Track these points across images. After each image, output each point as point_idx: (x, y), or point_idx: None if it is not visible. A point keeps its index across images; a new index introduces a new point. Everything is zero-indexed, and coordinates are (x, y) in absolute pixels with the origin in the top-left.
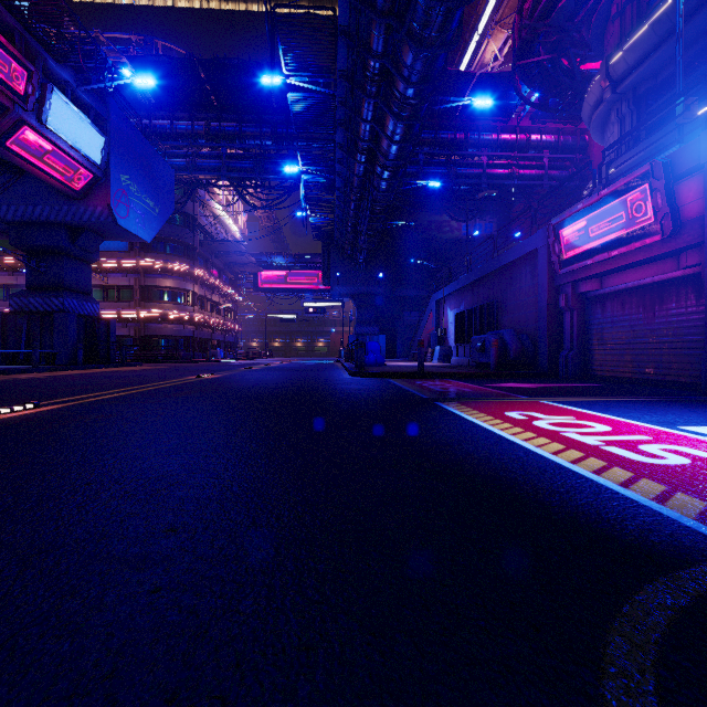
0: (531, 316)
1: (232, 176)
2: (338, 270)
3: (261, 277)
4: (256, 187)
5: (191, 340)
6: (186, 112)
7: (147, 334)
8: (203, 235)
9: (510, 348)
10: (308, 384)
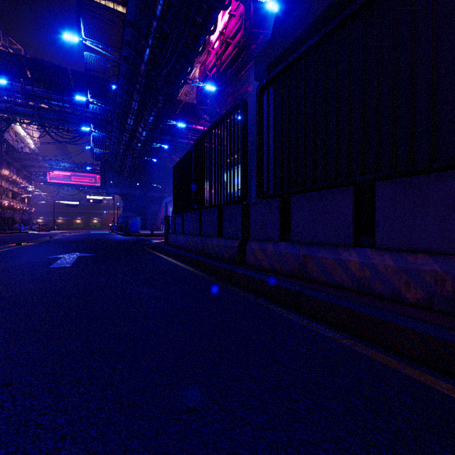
0: None
1: (42, 121)
2: (111, 179)
3: (50, 175)
4: (58, 129)
5: None
6: (6, 76)
7: None
8: (6, 145)
9: None
10: (109, 238)
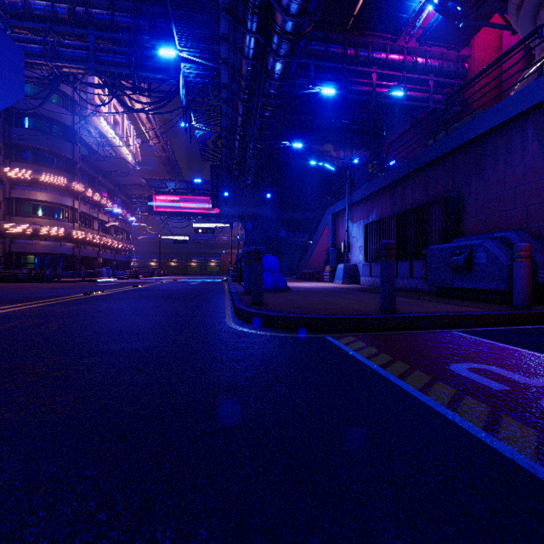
0: (543, 210)
1: (102, 69)
2: (226, 191)
3: (155, 202)
4: (134, 89)
5: (71, 258)
6: None
7: (14, 250)
8: (89, 153)
9: (538, 263)
10: None
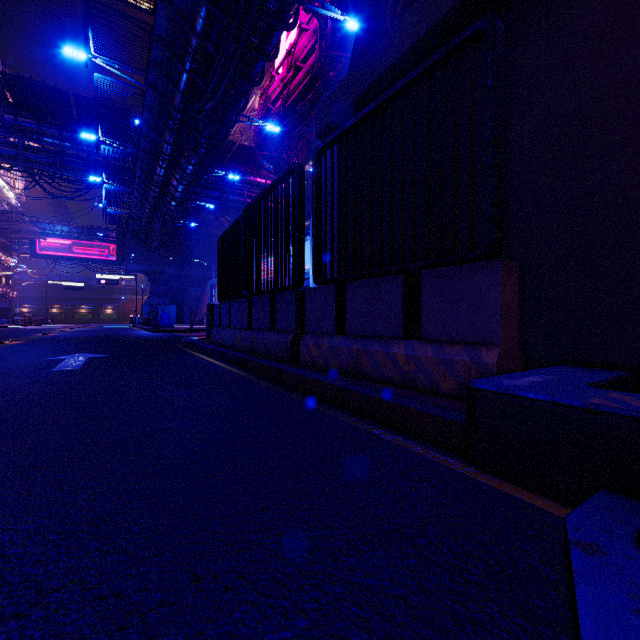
0: None
1: (29, 166)
2: (133, 250)
3: (40, 244)
4: (54, 177)
5: None
6: None
7: None
8: None
9: None
10: (129, 335)
